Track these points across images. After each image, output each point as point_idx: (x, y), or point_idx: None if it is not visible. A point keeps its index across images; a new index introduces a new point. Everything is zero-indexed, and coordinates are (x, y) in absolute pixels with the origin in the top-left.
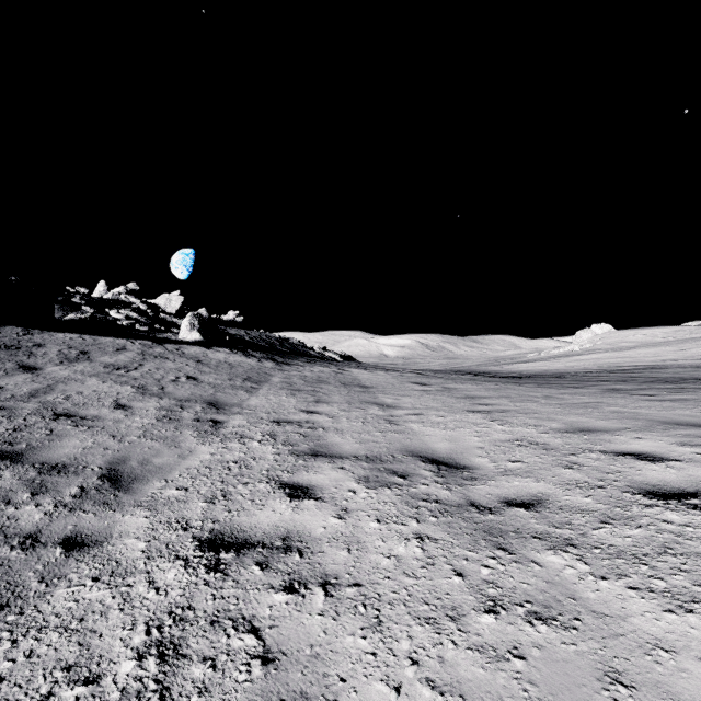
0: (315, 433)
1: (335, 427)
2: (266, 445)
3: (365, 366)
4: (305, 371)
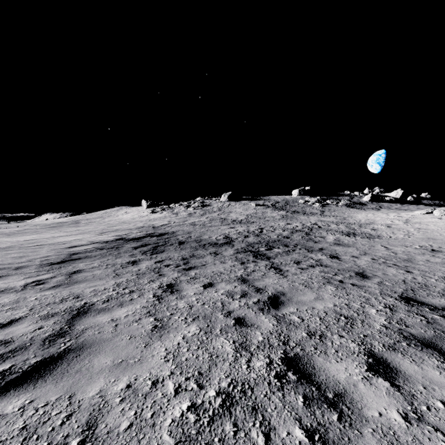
0: None
1: None
2: None
3: None
4: None
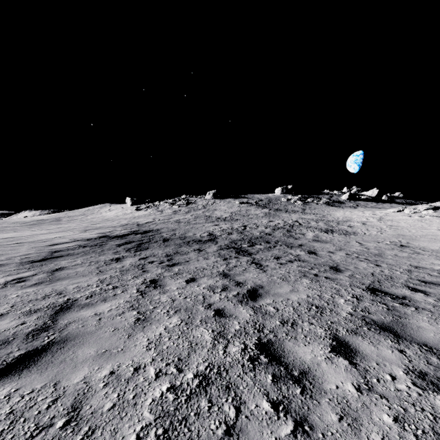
0: None
1: None
2: None
3: None
4: None
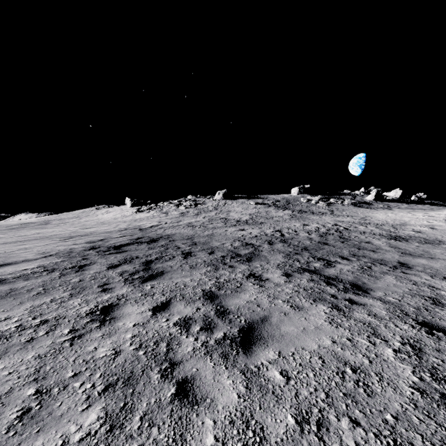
0: None
1: None
2: None
3: None
4: None
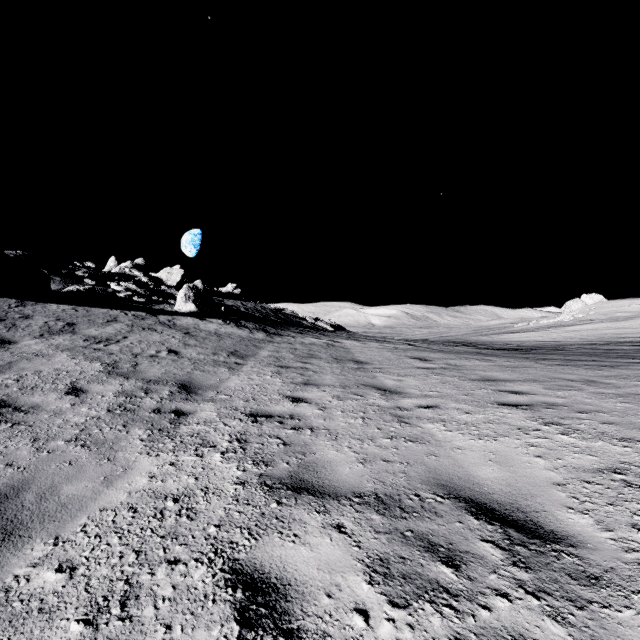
0: (301, 438)
1: (327, 428)
2: (230, 461)
3: (356, 337)
4: (295, 343)
